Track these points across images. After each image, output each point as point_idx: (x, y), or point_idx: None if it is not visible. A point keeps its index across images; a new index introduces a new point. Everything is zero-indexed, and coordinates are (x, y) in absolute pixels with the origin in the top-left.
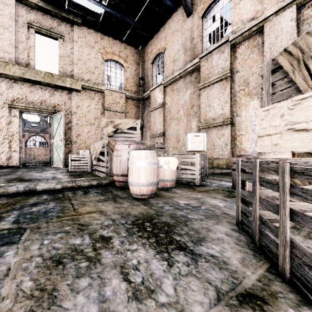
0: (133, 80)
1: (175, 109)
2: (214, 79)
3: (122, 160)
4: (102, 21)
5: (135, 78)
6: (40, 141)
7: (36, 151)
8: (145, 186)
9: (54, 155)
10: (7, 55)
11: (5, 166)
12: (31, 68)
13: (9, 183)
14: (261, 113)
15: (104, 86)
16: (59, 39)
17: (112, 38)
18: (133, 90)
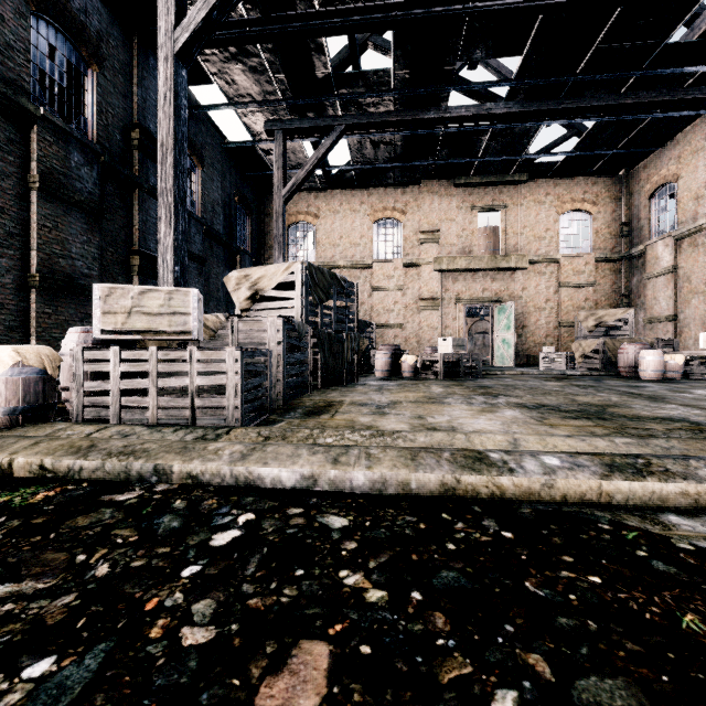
0: (609, 229)
1: (699, 278)
2: None
3: (629, 357)
4: (559, 165)
5: (613, 225)
6: None
7: None
8: (652, 372)
9: (497, 352)
10: (453, 248)
11: None
12: (475, 256)
13: None
14: None
15: (558, 252)
16: (502, 210)
17: (572, 177)
18: (609, 246)
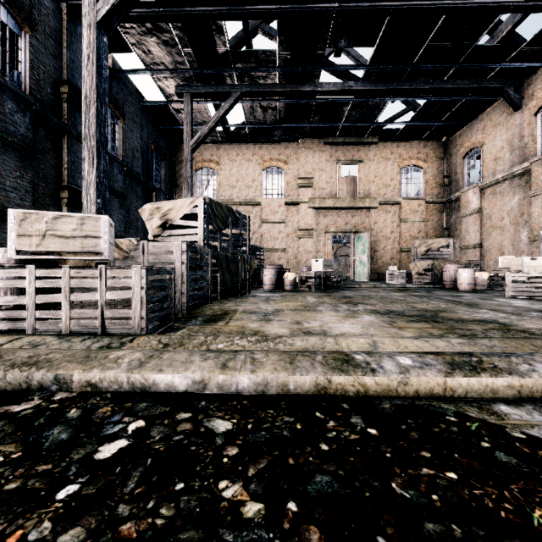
0: (435, 180)
1: (497, 217)
2: None
3: (450, 274)
4: (400, 132)
5: (438, 177)
6: None
7: None
8: (467, 285)
9: (356, 270)
10: (323, 191)
11: None
12: (340, 197)
13: None
14: (511, 259)
15: (400, 196)
16: (359, 163)
17: (409, 141)
18: (435, 192)
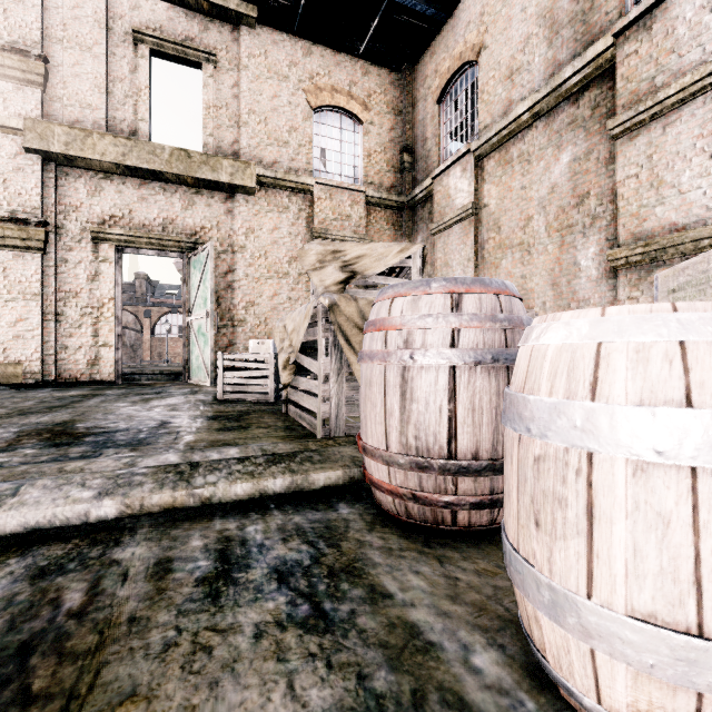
0: (386, 155)
1: (514, 218)
2: (686, 87)
3: (418, 381)
4: (308, 3)
5: (391, 150)
6: (180, 324)
7: (173, 346)
8: None
9: (192, 354)
10: (88, 113)
11: (88, 382)
12: (142, 140)
13: (7, 448)
14: None
15: (311, 175)
16: (205, 64)
17: (333, 50)
18: (386, 182)
